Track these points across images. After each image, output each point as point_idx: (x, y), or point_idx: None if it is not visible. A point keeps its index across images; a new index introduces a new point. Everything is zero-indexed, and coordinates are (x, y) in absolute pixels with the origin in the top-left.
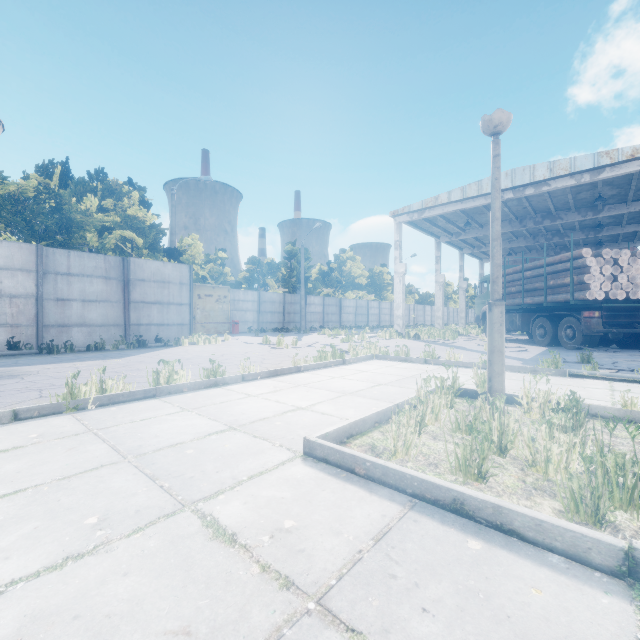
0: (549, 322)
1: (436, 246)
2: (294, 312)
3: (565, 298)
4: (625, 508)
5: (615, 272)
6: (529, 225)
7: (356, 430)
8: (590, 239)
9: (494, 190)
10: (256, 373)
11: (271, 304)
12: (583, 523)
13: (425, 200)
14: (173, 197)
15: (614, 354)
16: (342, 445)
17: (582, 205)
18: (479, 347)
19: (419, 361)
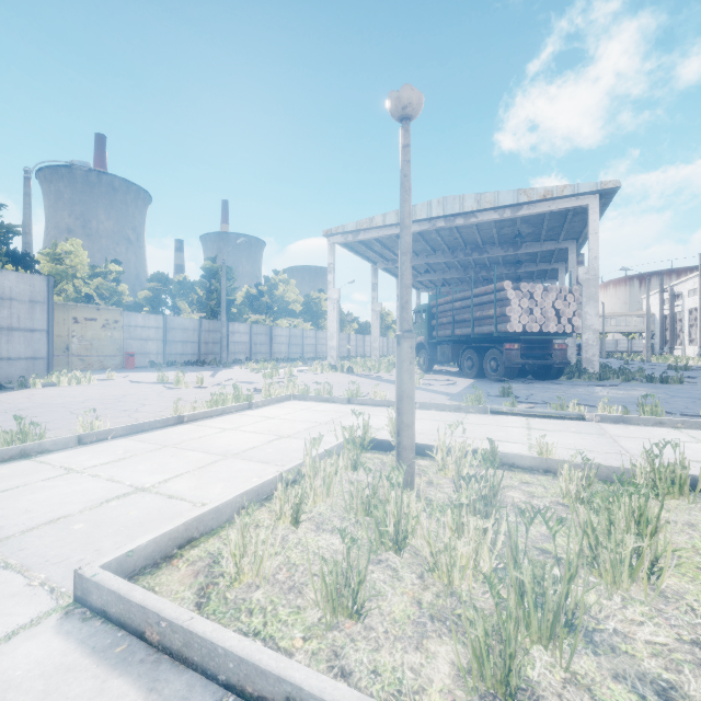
0: (476, 354)
1: (373, 272)
2: (213, 342)
3: (490, 330)
4: (545, 643)
5: (531, 305)
6: (460, 257)
7: (200, 529)
8: (511, 274)
9: (403, 190)
10: (105, 431)
11: (182, 332)
12: (490, 694)
13: (360, 221)
14: (27, 182)
15: (530, 385)
16: (163, 564)
17: (505, 241)
18: None
19: (342, 401)
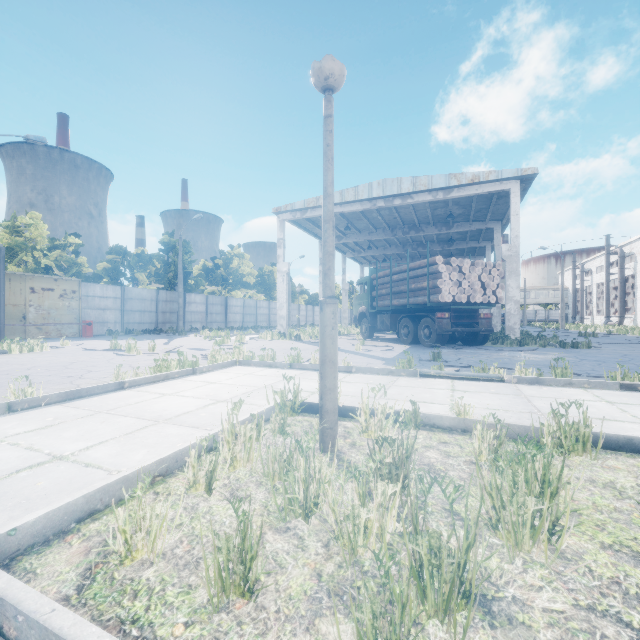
0: (412, 322)
1: (320, 248)
2: (170, 311)
3: (423, 300)
4: (441, 618)
5: (460, 278)
6: (399, 234)
7: (105, 500)
8: (445, 251)
9: (326, 159)
10: (38, 398)
11: (140, 302)
12: None
13: (307, 200)
14: None
15: (459, 351)
16: (55, 541)
17: (438, 220)
18: (353, 347)
19: (284, 366)
